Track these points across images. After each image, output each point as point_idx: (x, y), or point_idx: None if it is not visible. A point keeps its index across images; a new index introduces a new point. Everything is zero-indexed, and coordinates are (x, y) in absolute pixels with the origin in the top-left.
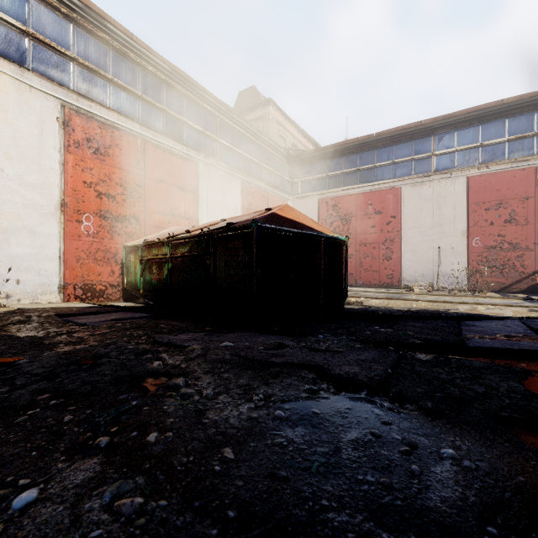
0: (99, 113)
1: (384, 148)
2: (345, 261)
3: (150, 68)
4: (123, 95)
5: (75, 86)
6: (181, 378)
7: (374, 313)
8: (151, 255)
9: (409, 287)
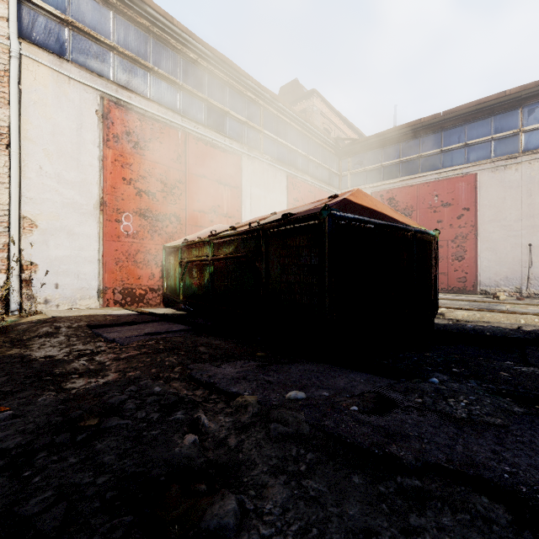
0: (139, 104)
1: (454, 128)
2: (435, 263)
3: (191, 55)
4: (163, 85)
5: (114, 76)
6: (231, 503)
7: (480, 335)
8: (191, 257)
9: (488, 293)
